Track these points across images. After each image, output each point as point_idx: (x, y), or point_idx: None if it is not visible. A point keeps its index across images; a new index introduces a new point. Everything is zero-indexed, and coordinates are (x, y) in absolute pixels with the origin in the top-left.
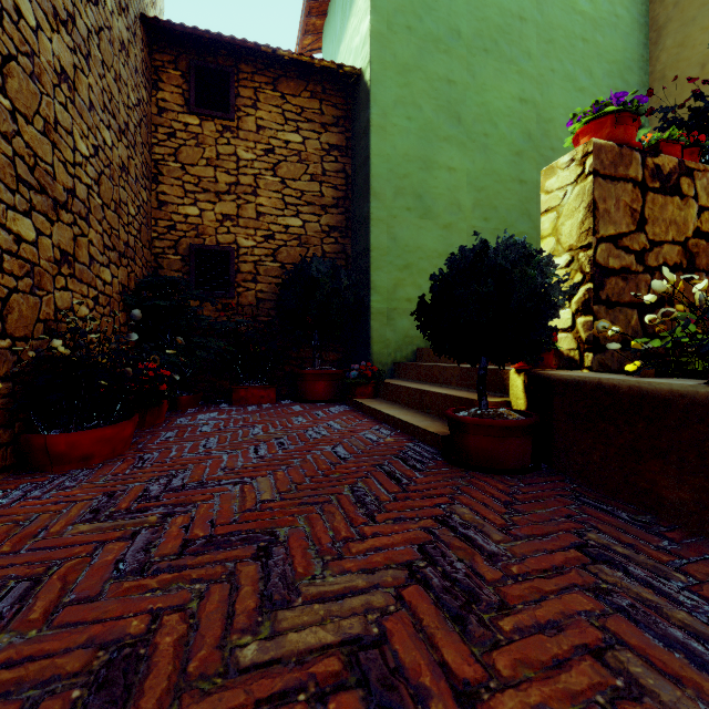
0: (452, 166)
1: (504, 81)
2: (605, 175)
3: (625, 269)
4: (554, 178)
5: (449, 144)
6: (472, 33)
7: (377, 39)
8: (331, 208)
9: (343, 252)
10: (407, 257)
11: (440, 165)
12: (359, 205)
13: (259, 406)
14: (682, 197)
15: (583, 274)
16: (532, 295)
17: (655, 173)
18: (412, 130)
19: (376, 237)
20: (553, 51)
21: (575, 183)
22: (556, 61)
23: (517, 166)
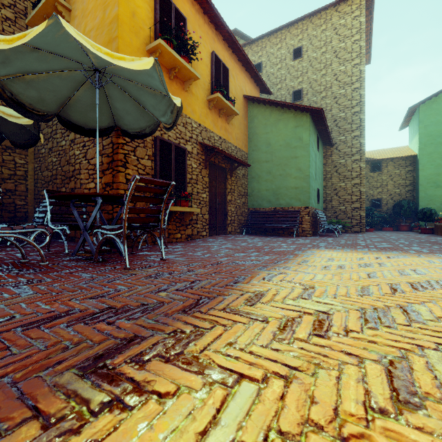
0: None
1: None
2: None
3: None
4: None
5: None
6: None
7: (420, 149)
8: (408, 186)
9: (412, 196)
10: (430, 198)
11: None
12: (416, 185)
13: (388, 231)
14: None
15: None
16: (431, 214)
17: None
18: (432, 167)
19: (420, 194)
20: None
21: None
22: None
23: None
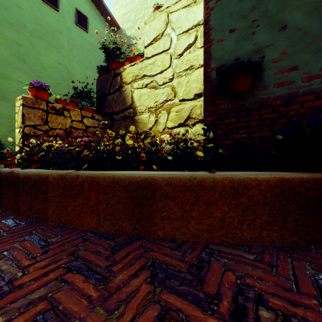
0: (21, 80)
1: (51, 53)
2: (29, 106)
3: (39, 135)
4: (17, 103)
5: (19, 71)
6: (33, 28)
7: None
8: None
9: None
10: None
11: (13, 78)
12: None
13: None
14: (65, 116)
15: (21, 135)
16: None
17: (53, 108)
18: None
19: None
20: (75, 49)
21: (20, 106)
22: (76, 53)
23: (58, 88)
